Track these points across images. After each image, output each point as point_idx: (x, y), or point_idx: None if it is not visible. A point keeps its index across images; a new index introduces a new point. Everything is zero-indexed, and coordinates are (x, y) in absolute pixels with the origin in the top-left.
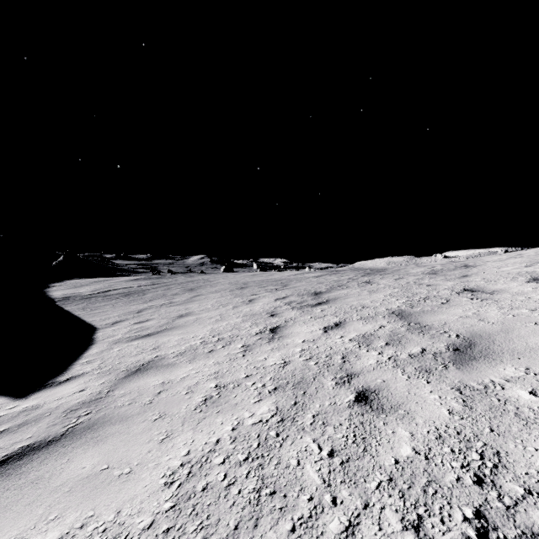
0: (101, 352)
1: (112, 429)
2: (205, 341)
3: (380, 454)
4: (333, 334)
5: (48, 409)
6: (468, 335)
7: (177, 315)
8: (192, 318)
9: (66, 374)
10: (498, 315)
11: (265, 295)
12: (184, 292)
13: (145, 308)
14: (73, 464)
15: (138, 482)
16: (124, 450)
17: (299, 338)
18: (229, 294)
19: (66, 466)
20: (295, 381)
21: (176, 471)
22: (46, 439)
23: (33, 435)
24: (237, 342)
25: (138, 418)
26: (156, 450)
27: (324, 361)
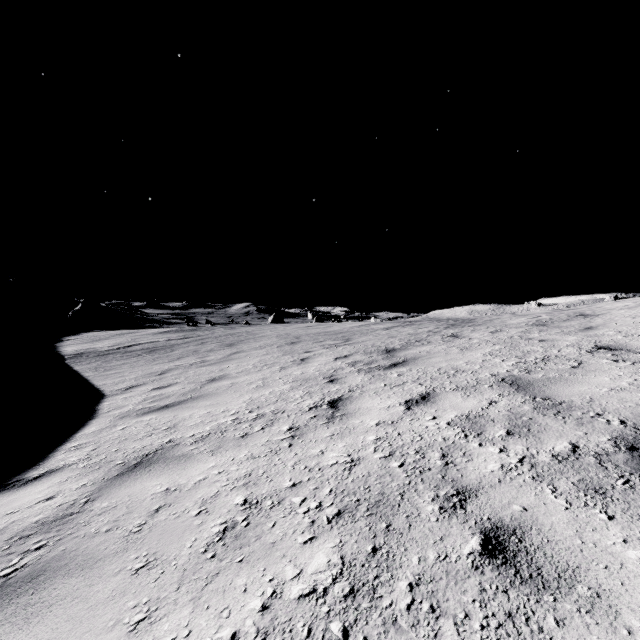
0: (99, 431)
1: (64, 586)
2: (239, 418)
3: None
4: (421, 413)
5: None
6: None
7: (208, 378)
8: (226, 383)
9: (41, 466)
10: None
11: (322, 352)
12: (221, 348)
13: (170, 369)
14: None
15: None
16: None
17: (371, 419)
18: (276, 351)
19: None
20: (370, 499)
21: None
22: None
23: None
24: (282, 421)
25: (112, 563)
26: None
27: (414, 462)
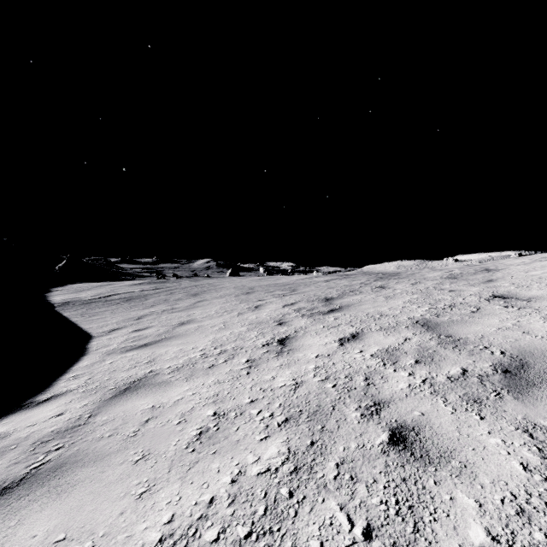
0: (92, 365)
1: (82, 473)
2: (206, 354)
3: (439, 538)
4: (351, 348)
5: (16, 440)
6: (516, 352)
7: (178, 322)
8: (193, 326)
9: (48, 392)
10: (545, 327)
11: (272, 300)
12: (188, 297)
13: (145, 314)
14: (23, 529)
15: None
16: (90, 510)
17: (311, 353)
18: (234, 299)
19: (12, 531)
20: (309, 409)
21: None
22: (1, 484)
23: None
24: (241, 355)
25: (116, 457)
26: (130, 512)
27: (344, 383)
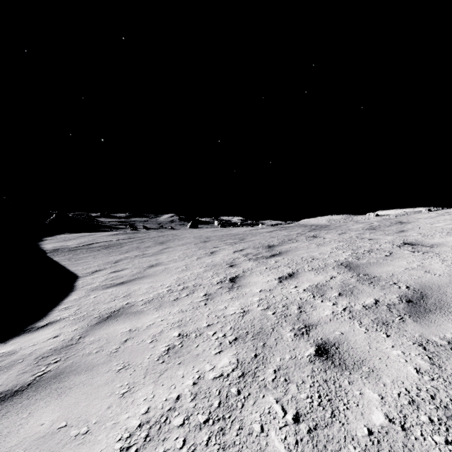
0: (79, 299)
1: (77, 379)
2: (171, 289)
3: (350, 421)
4: (288, 284)
5: (22, 355)
6: (418, 287)
7: (148, 265)
8: (161, 268)
9: (45, 319)
10: (442, 267)
11: (225, 247)
12: (156, 245)
13: (121, 259)
14: (33, 419)
15: (93, 445)
16: (84, 405)
17: (256, 288)
18: (194, 247)
19: (25, 421)
20: (254, 331)
21: (133, 433)
22: (13, 388)
23: (2, 384)
24: (199, 291)
25: (103, 367)
26: (115, 406)
27: (281, 311)
